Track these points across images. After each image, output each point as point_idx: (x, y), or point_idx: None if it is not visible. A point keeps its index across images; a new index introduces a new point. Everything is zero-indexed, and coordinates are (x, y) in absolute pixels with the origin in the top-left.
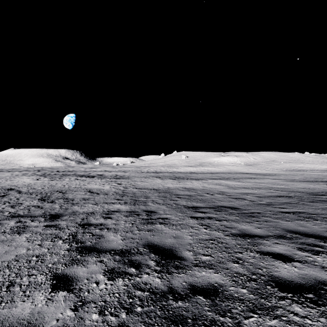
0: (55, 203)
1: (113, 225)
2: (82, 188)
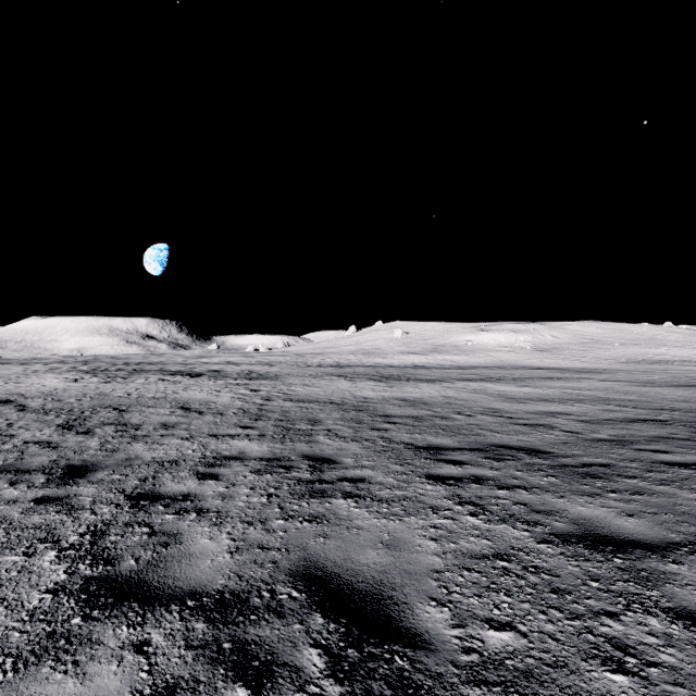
0: (94, 434)
1: (218, 498)
2: (167, 399)
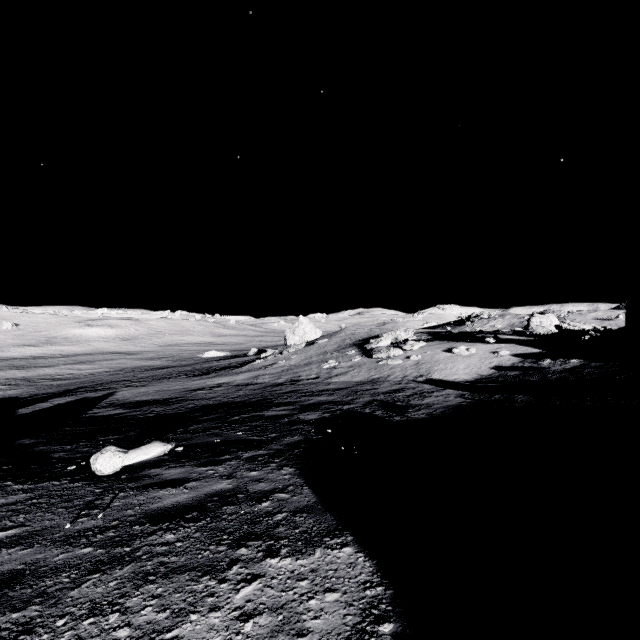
0: None
1: (20, 387)
2: None
